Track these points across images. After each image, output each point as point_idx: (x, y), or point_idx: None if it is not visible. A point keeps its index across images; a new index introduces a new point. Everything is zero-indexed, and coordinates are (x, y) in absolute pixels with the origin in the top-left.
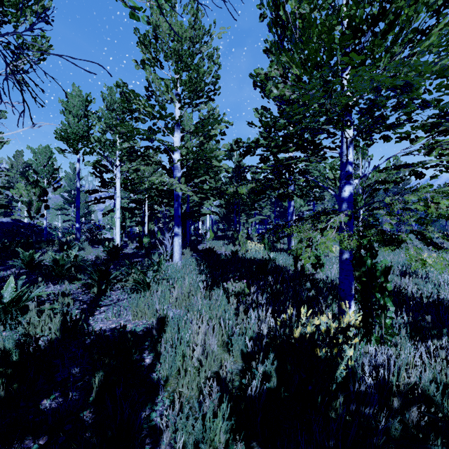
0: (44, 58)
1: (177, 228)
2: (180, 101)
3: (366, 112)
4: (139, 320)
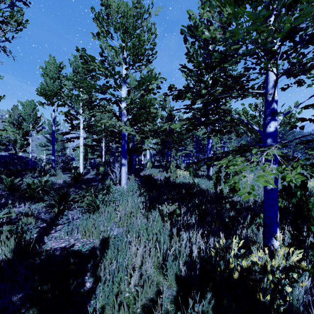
0: (21, 29)
1: (124, 160)
2: (126, 63)
3: (308, 40)
4: (87, 239)
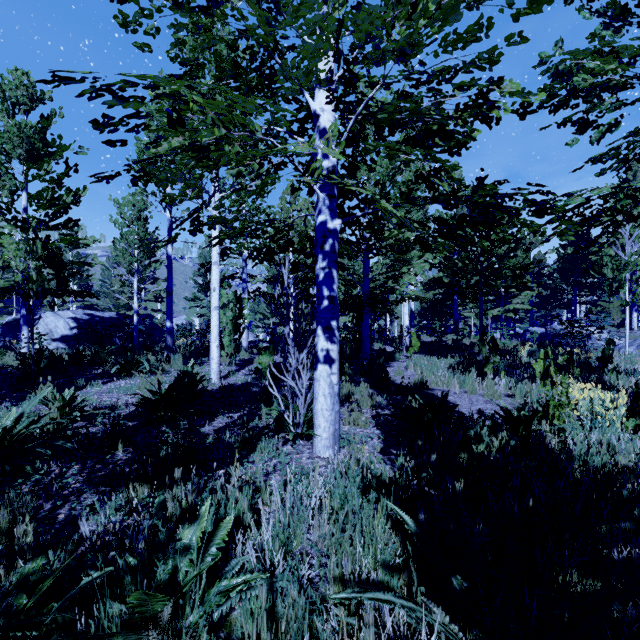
0: None
1: (325, 337)
2: None
3: None
4: None
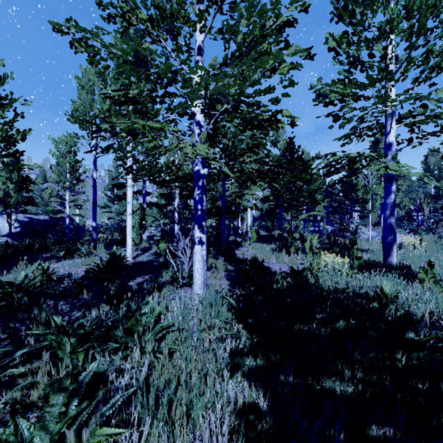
0: None
1: (199, 230)
2: None
3: None
4: None
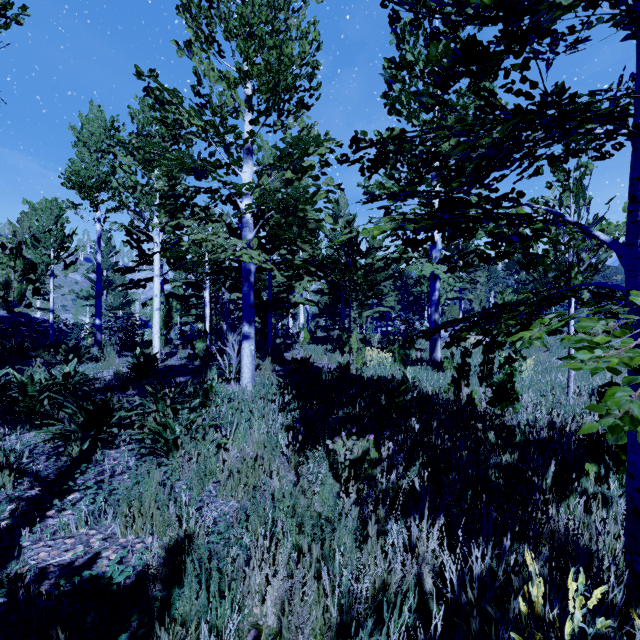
0: (6, 23)
1: (248, 326)
2: (252, 108)
3: None
4: (139, 536)
